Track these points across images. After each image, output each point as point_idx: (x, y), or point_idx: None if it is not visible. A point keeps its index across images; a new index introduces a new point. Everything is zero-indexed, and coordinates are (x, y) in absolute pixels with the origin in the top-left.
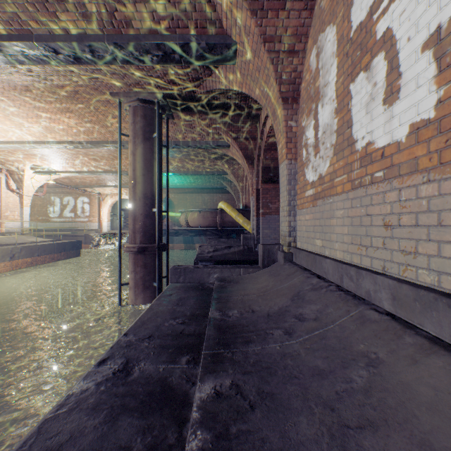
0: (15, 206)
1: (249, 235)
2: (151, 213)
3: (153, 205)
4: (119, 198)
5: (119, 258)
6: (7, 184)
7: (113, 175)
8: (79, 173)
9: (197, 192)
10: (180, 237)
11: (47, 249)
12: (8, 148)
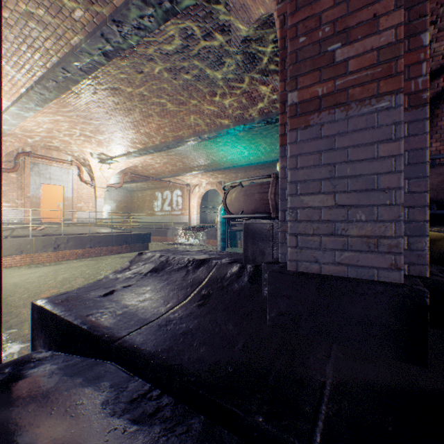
0: (89, 197)
1: (264, 225)
2: None
3: None
4: None
5: None
6: (81, 177)
7: (156, 151)
8: (126, 155)
9: None
10: None
11: (103, 241)
12: (14, 124)
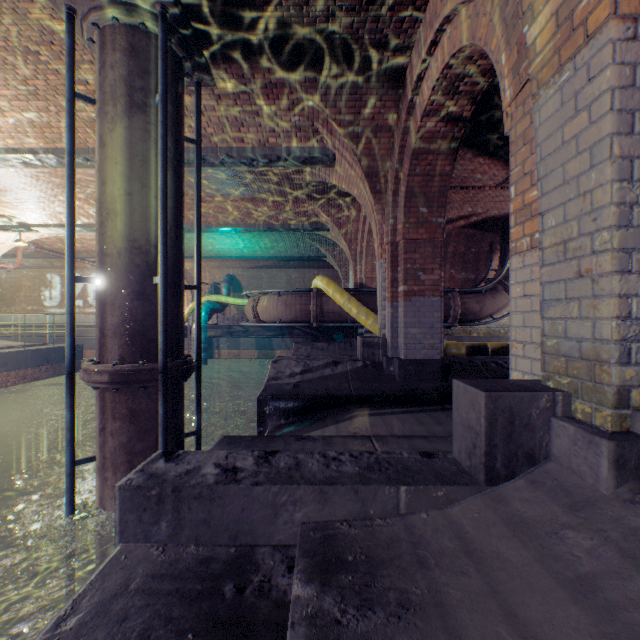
0: None
1: (374, 339)
2: (148, 289)
3: (154, 269)
4: (67, 250)
5: (67, 398)
6: None
7: None
8: None
9: (279, 265)
10: (250, 338)
11: (11, 361)
12: None
